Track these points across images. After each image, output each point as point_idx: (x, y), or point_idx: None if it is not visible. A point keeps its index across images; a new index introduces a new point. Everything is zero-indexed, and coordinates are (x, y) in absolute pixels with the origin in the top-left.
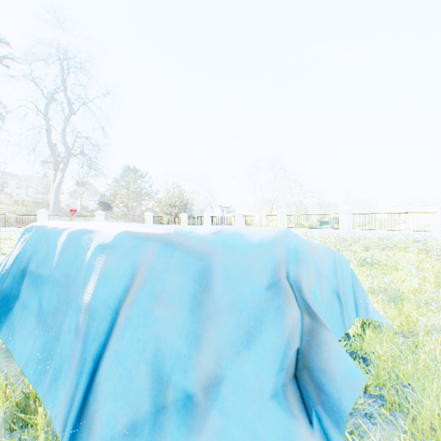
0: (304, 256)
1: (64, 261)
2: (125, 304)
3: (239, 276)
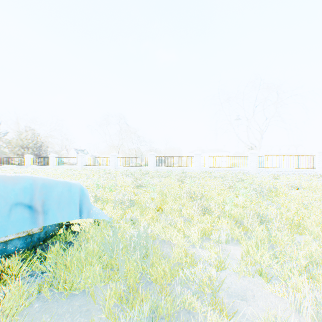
0: None
1: None
2: None
3: None
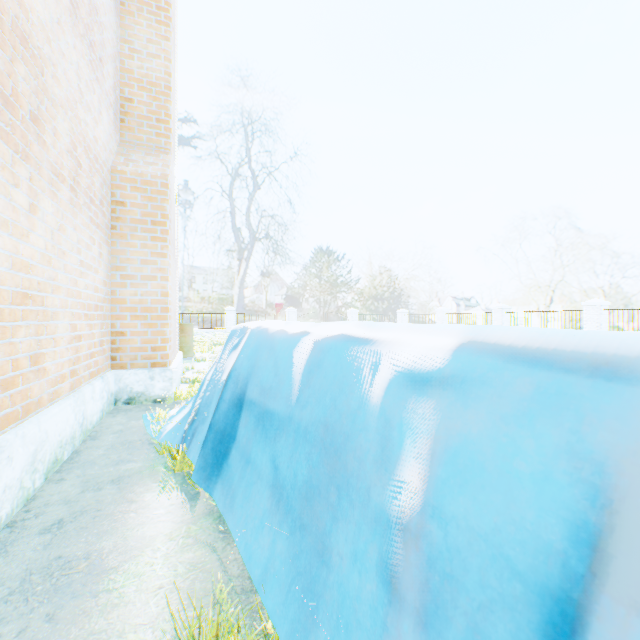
0: None
1: (313, 394)
2: (607, 597)
3: None
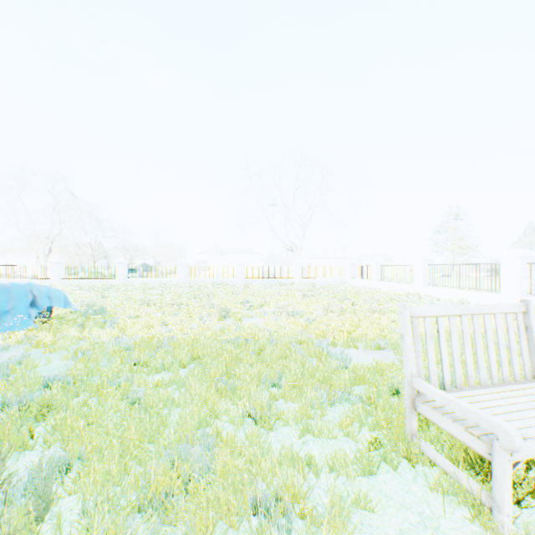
0: (35, 286)
1: None
2: None
3: (19, 291)
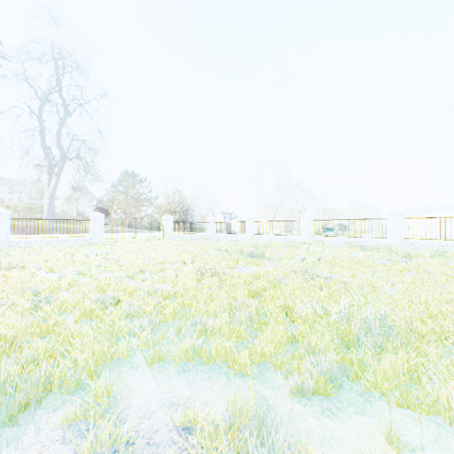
0: None
1: None
2: None
3: None
